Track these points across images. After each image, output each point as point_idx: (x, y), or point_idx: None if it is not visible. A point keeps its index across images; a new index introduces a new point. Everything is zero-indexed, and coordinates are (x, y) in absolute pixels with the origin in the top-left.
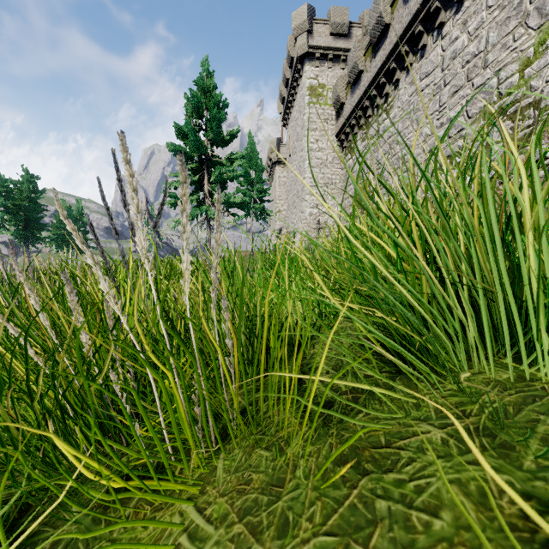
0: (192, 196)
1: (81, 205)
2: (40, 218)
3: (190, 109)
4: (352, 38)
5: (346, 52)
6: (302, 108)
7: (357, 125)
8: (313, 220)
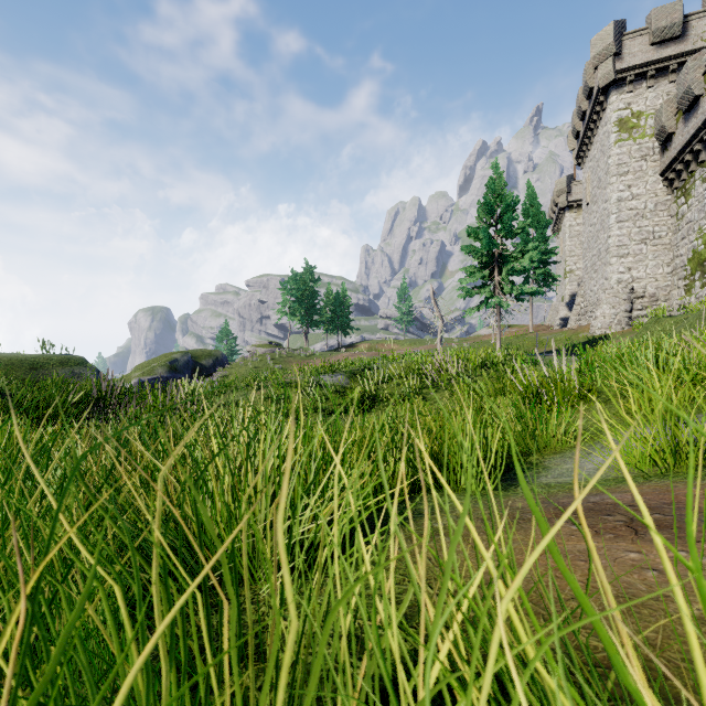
0: (484, 289)
1: (345, 287)
2: (317, 304)
3: (482, 212)
4: (690, 36)
5: (677, 59)
6: (605, 149)
7: (694, 161)
8: (623, 289)
